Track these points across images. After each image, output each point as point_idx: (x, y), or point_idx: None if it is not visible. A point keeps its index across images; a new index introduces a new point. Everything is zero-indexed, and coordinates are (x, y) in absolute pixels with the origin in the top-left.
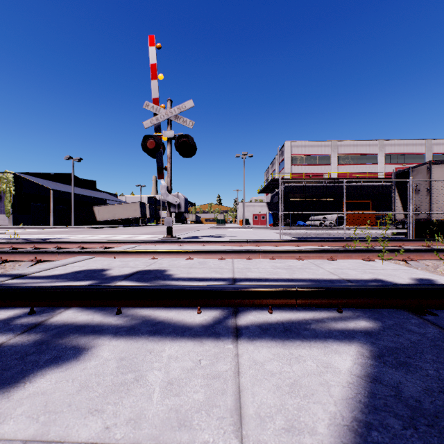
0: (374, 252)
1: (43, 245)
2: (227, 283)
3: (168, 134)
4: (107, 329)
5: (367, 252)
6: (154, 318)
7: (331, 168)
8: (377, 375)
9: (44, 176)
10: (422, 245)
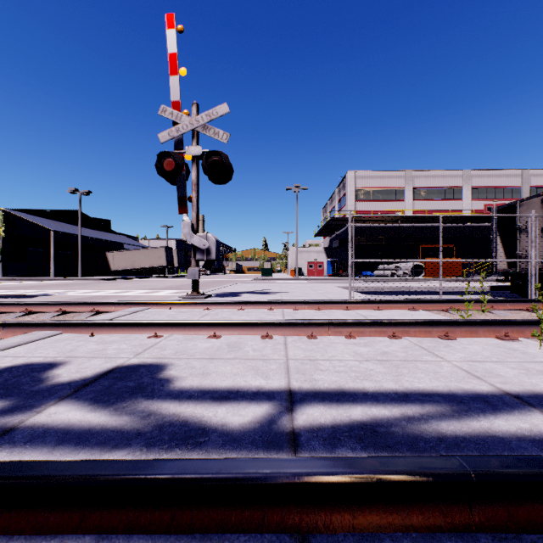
0: (513, 326)
1: (7, 308)
2: (276, 408)
3: (193, 151)
4: None
5: (502, 326)
6: None
7: (404, 205)
8: None
9: (44, 214)
10: None
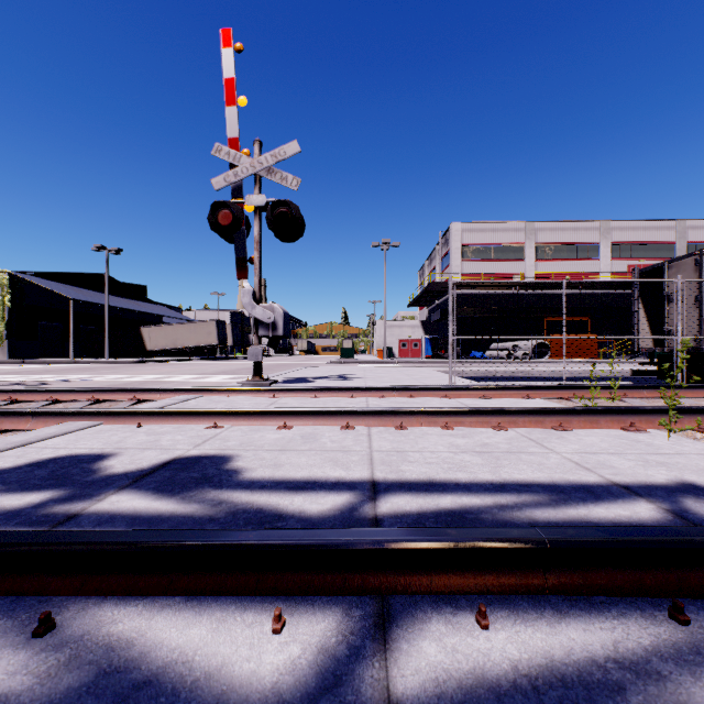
0: (642, 414)
1: (27, 396)
2: (358, 497)
3: (255, 201)
4: None
5: (628, 414)
6: (137, 659)
7: (525, 266)
8: None
9: (61, 278)
10: None
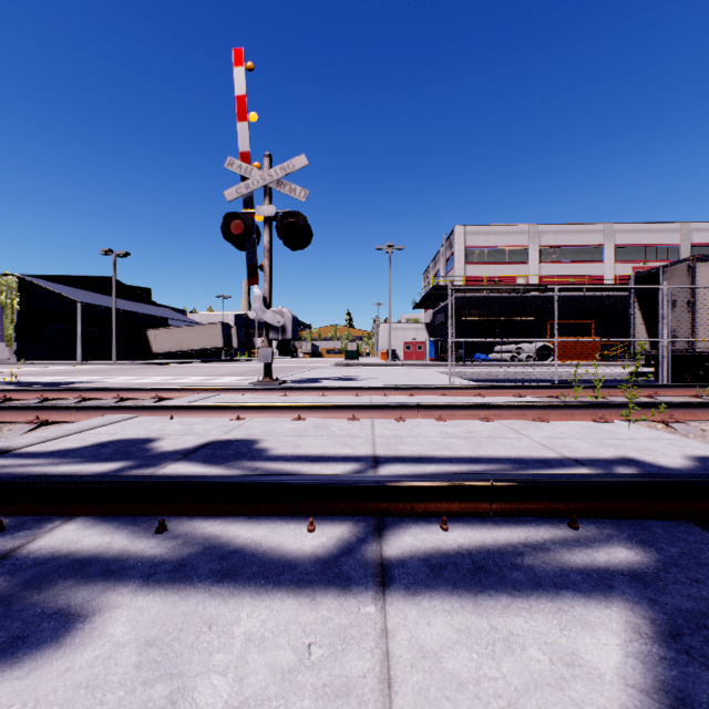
0: (611, 408)
1: (57, 395)
2: (363, 466)
3: (265, 212)
4: (132, 568)
5: (600, 408)
6: (226, 542)
7: (529, 269)
8: (682, 688)
9: (68, 281)
10: (687, 395)
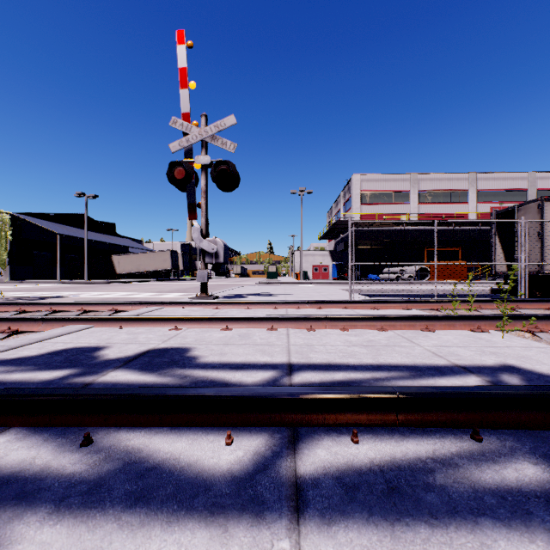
0: (486, 320)
1: (32, 308)
2: (279, 373)
3: (202, 161)
4: (47, 490)
5: (476, 320)
6: (146, 457)
7: (410, 208)
8: None
9: (50, 217)
10: (542, 308)
